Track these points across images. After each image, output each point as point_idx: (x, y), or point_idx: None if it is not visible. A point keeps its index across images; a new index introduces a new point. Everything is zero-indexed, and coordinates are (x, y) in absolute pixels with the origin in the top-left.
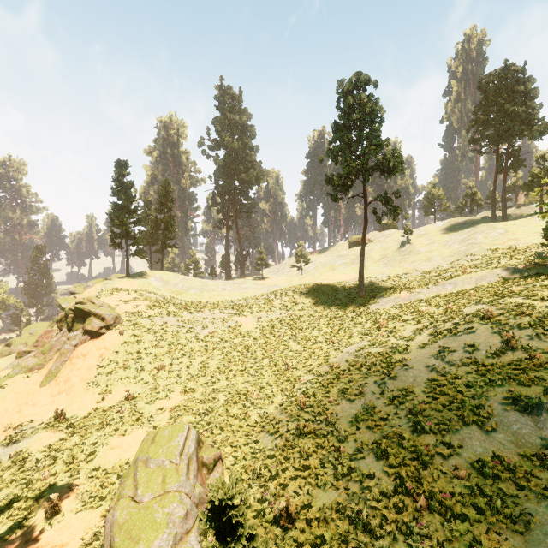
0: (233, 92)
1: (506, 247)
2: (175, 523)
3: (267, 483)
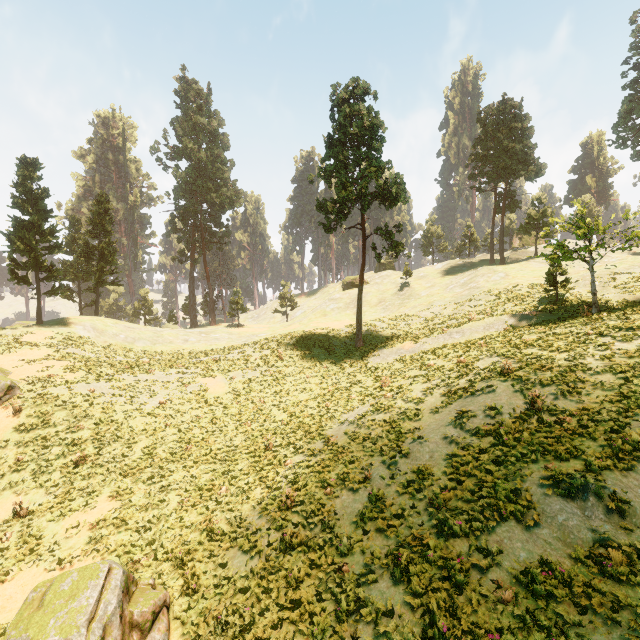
0: (199, 87)
1: (508, 292)
2: None
3: (237, 639)
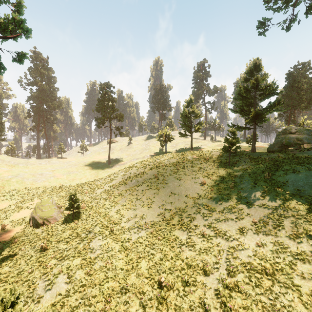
0: (43, 57)
1: (155, 147)
2: (56, 212)
3: None
